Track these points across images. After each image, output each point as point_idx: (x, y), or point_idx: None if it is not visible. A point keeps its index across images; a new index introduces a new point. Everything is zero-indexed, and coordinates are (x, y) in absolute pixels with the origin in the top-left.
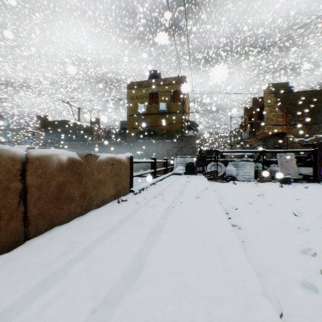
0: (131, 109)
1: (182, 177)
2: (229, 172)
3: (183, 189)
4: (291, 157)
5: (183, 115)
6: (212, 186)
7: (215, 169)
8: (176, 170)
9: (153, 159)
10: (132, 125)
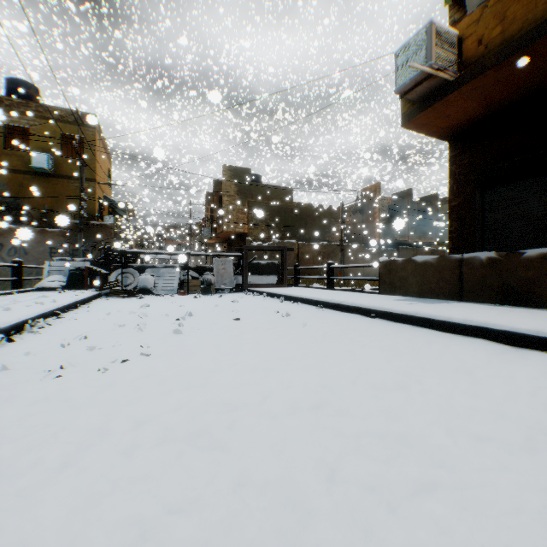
0: None
1: (51, 292)
2: (142, 283)
3: (8, 304)
4: (230, 263)
5: (92, 186)
6: (94, 303)
7: (124, 279)
8: (45, 283)
9: None
10: None
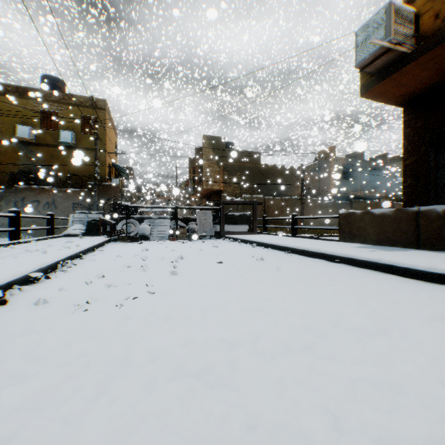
0: (1, 130)
1: (74, 238)
2: (141, 231)
3: (45, 248)
4: (209, 214)
5: (103, 155)
6: (106, 246)
7: (127, 228)
8: (70, 230)
9: (14, 212)
10: (4, 158)
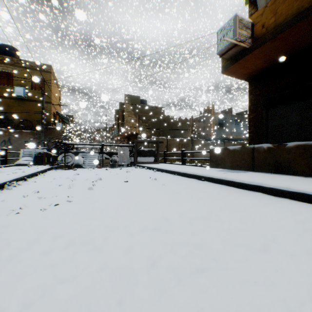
0: None
1: (23, 167)
2: (76, 161)
3: None
4: (127, 150)
5: (49, 106)
6: (48, 172)
7: (66, 159)
8: (21, 161)
9: None
10: None
